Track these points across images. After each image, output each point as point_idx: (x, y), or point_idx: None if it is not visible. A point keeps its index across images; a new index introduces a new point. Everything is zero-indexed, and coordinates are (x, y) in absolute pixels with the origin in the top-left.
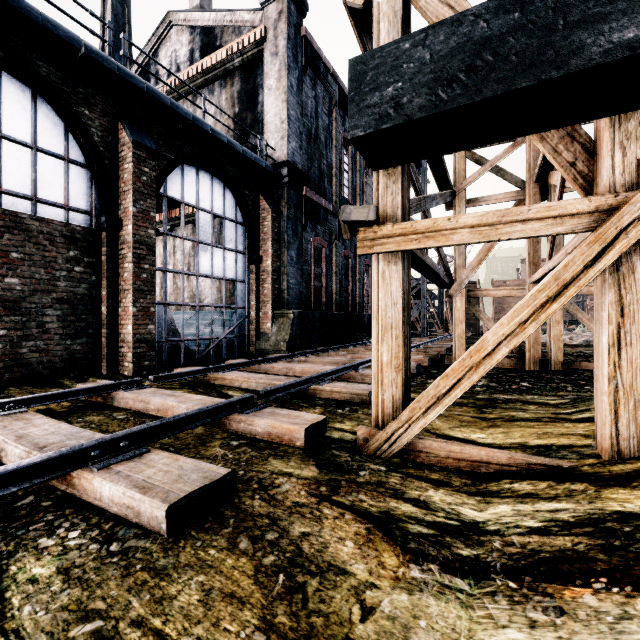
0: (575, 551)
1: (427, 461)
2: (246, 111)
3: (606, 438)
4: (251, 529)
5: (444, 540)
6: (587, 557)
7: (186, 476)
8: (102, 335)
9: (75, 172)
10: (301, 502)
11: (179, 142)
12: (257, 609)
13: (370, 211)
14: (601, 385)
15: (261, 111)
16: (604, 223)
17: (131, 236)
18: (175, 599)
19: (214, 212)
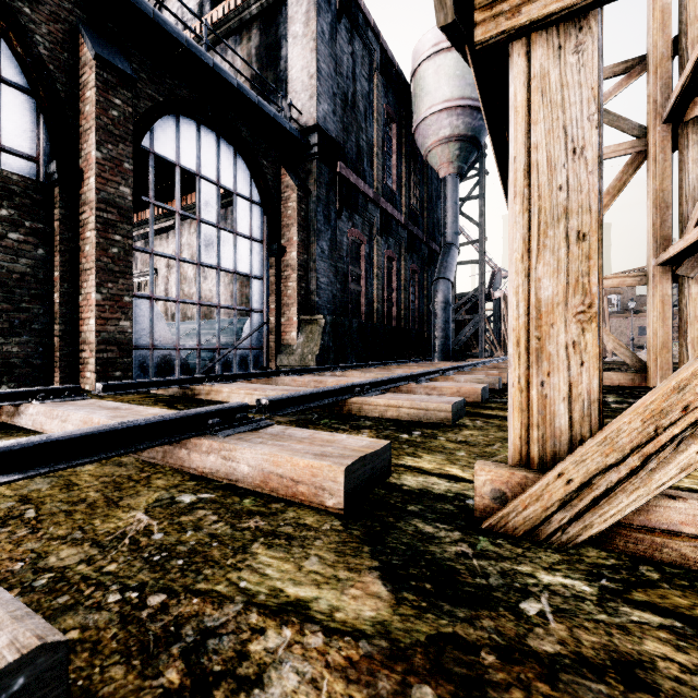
0: None
1: (697, 562)
2: (266, 70)
3: None
4: None
5: None
6: None
7: None
8: (54, 333)
9: (11, 98)
10: None
11: (171, 80)
12: None
13: None
14: None
15: (284, 68)
16: None
17: (93, 192)
18: None
19: (221, 184)
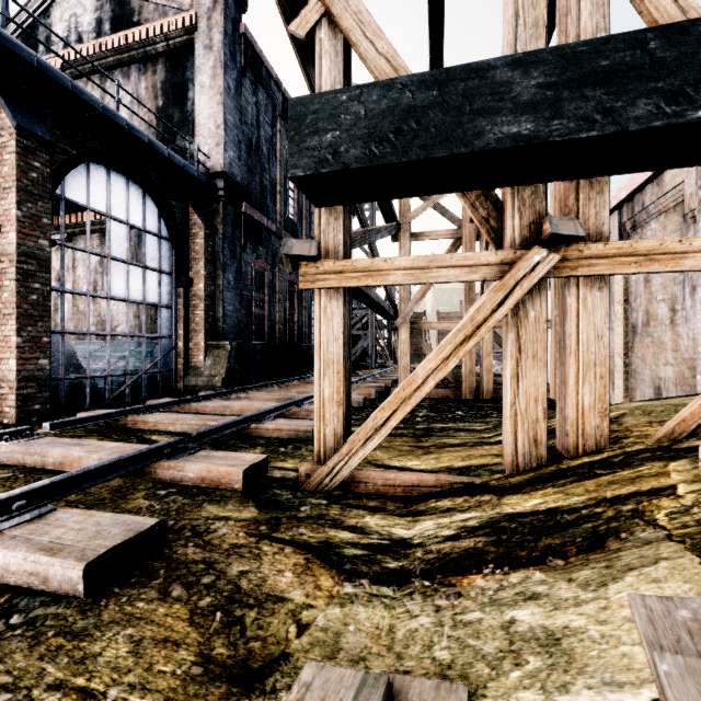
0: (476, 548)
1: (366, 491)
2: (172, 106)
3: (509, 455)
4: (185, 576)
5: (376, 558)
6: (483, 551)
7: (106, 531)
8: None
9: None
10: (240, 543)
11: (83, 134)
12: (194, 647)
13: (312, 246)
14: (506, 411)
15: (191, 110)
16: (506, 274)
17: (14, 246)
18: (100, 656)
19: (131, 223)
